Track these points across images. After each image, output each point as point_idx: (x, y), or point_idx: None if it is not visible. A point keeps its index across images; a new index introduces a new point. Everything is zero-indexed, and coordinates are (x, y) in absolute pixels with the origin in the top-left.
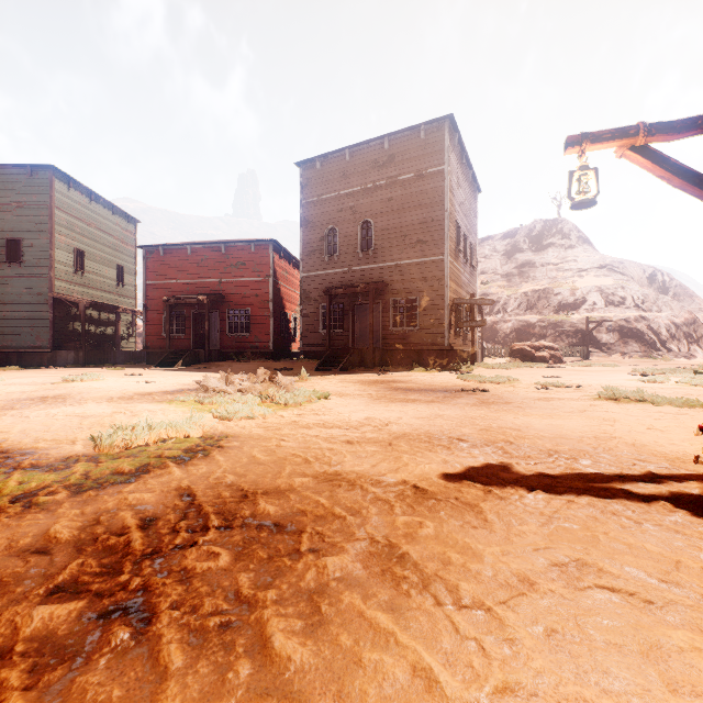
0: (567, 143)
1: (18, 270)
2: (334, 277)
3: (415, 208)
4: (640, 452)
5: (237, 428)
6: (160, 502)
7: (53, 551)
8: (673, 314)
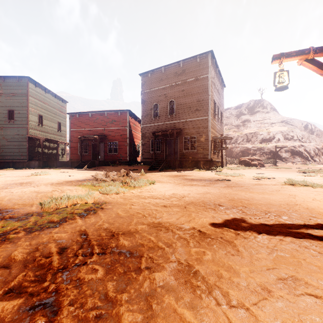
0: (273, 58)
1: (12, 124)
2: (157, 127)
3: (195, 94)
4: (312, 212)
5: (111, 199)
6: (70, 238)
7: (11, 267)
8: (317, 144)
